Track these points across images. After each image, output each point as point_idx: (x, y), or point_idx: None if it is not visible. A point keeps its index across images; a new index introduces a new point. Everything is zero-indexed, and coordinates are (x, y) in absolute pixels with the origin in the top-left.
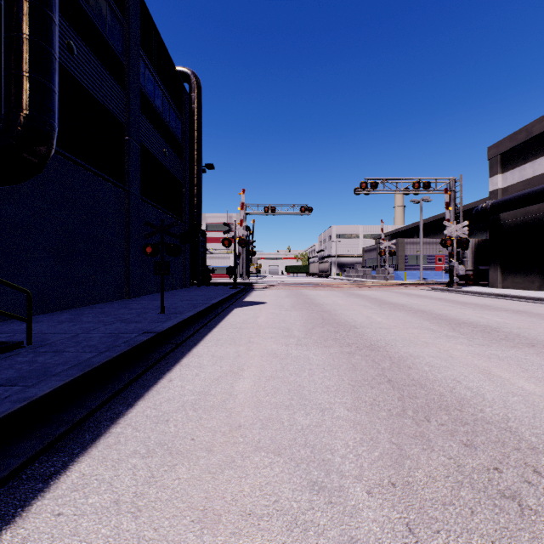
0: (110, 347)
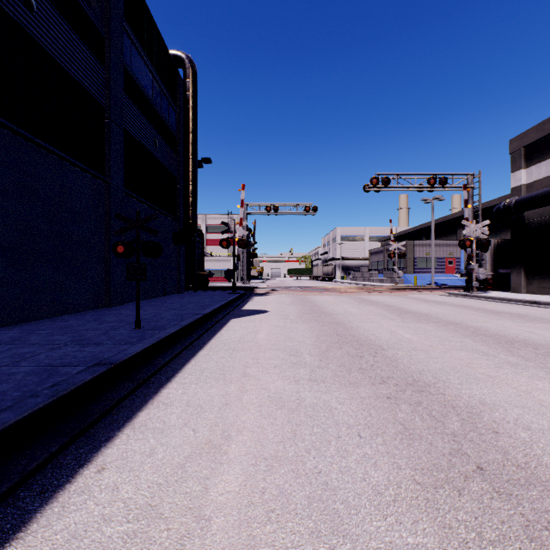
0: (24, 396)
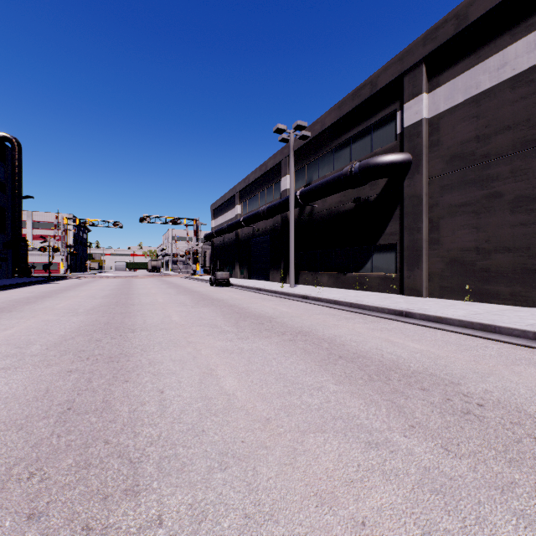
0: None
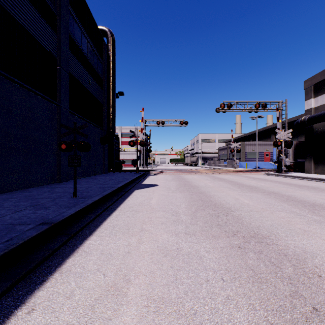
0: None
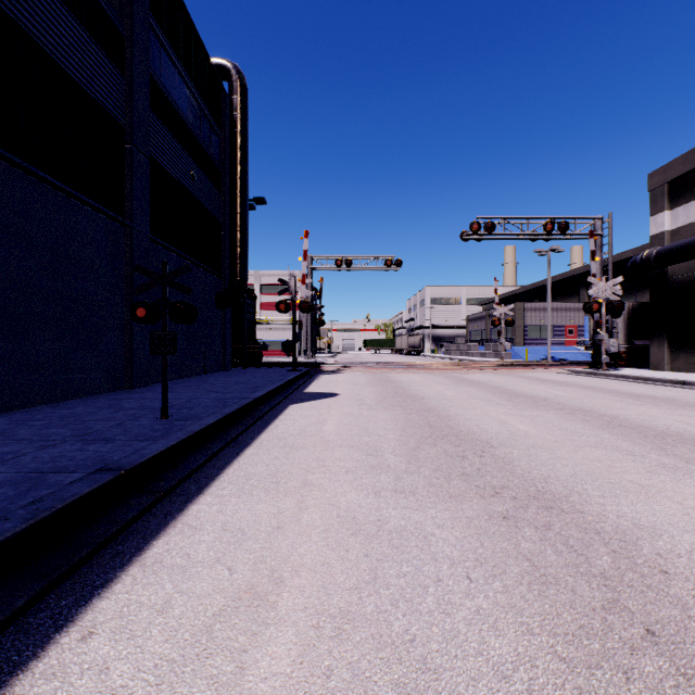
0: None
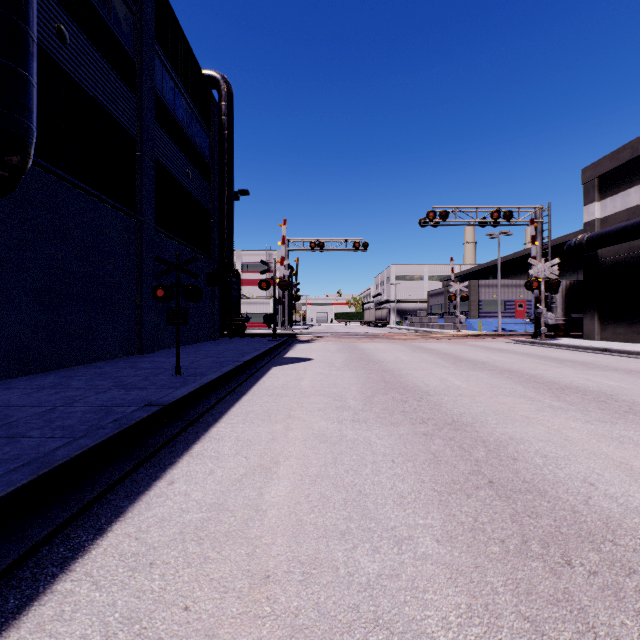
0: (92, 429)
